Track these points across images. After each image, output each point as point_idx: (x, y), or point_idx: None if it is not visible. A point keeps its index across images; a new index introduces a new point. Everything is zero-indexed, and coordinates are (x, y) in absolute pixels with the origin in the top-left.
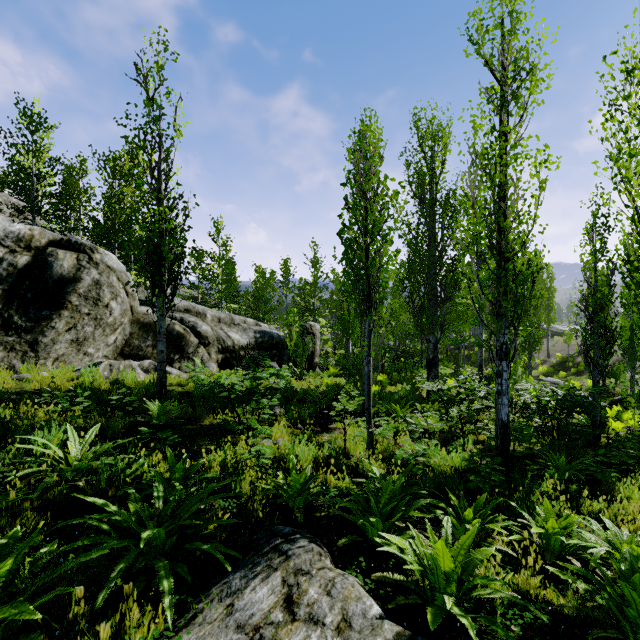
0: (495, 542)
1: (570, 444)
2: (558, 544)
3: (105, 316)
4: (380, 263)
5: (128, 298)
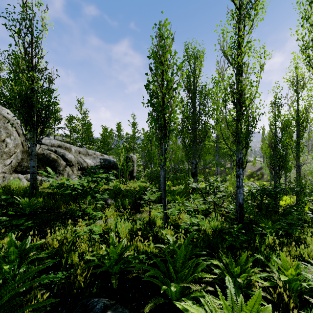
0: (256, 288)
1: (267, 213)
2: (296, 286)
3: (2, 147)
4: (171, 108)
5: (19, 137)
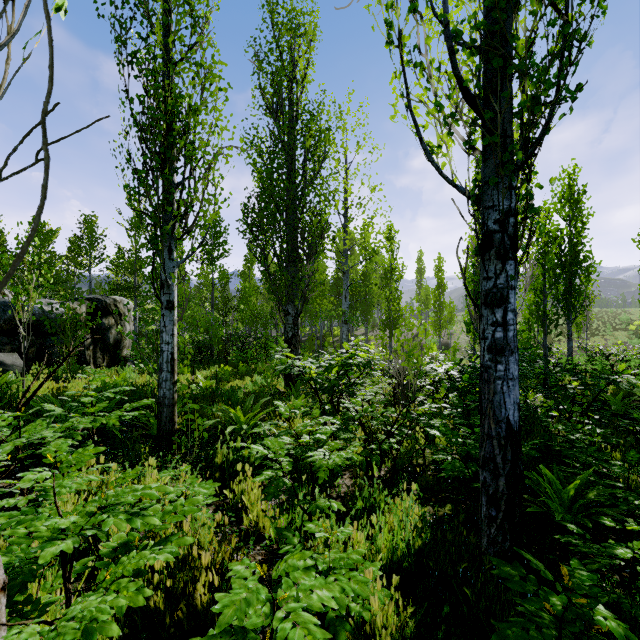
0: None
1: None
2: None
3: None
4: None
5: None
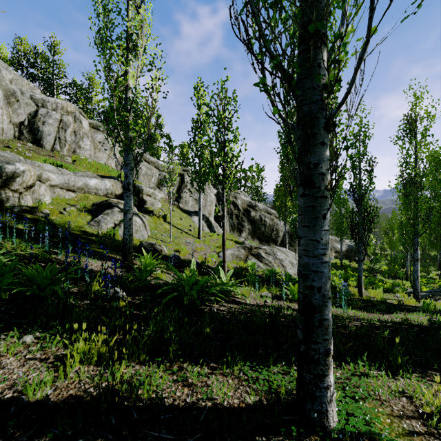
0: None
1: None
2: None
3: None
4: None
5: None
